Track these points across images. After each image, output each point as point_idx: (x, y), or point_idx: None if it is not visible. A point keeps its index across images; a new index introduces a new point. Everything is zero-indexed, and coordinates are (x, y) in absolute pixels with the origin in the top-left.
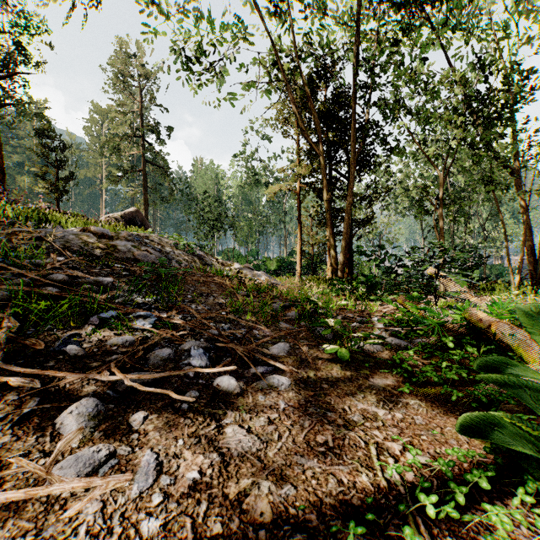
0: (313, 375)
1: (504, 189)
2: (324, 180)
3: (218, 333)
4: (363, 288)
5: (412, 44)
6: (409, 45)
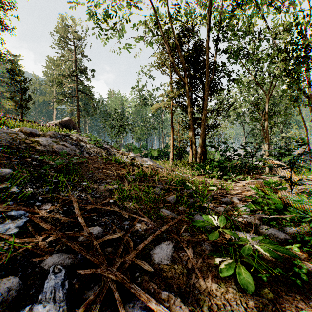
0: (207, 308)
1: (306, 105)
2: (188, 99)
3: (96, 234)
4: (216, 170)
5: (243, 14)
6: (241, 15)
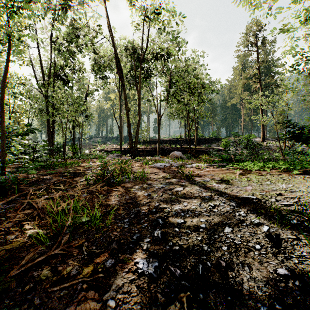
0: None
1: None
2: None
3: None
4: None
5: None
6: None
